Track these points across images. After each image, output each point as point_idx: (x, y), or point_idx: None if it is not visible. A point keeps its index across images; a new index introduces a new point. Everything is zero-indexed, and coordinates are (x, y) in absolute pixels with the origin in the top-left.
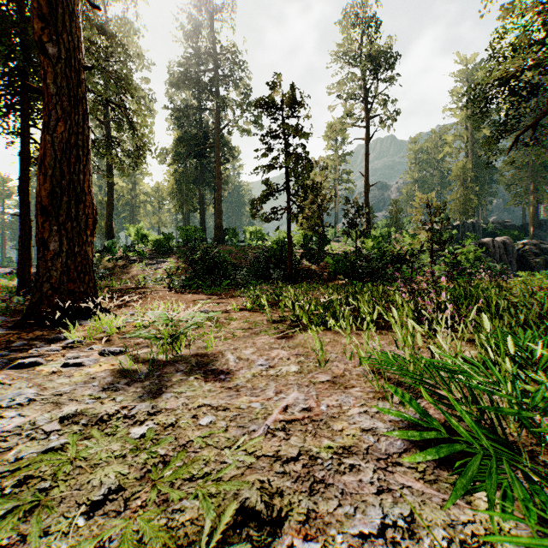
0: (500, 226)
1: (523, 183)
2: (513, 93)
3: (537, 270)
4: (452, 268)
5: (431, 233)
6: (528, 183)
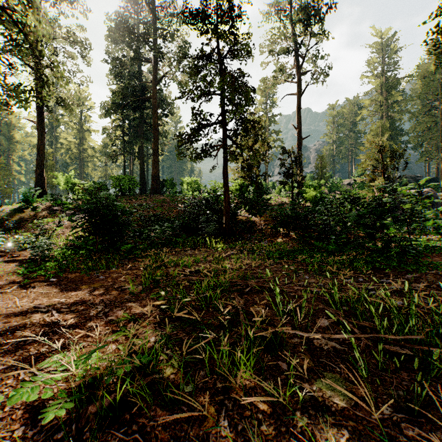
0: (412, 180)
1: (434, 142)
2: None
3: None
4: None
5: (385, 180)
6: (438, 142)
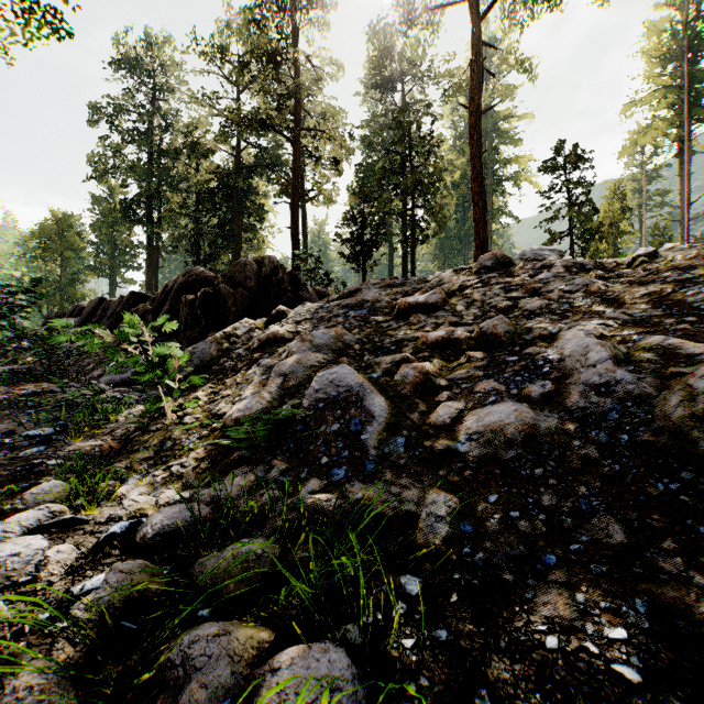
0: None
1: None
2: None
3: None
4: None
5: None
6: None
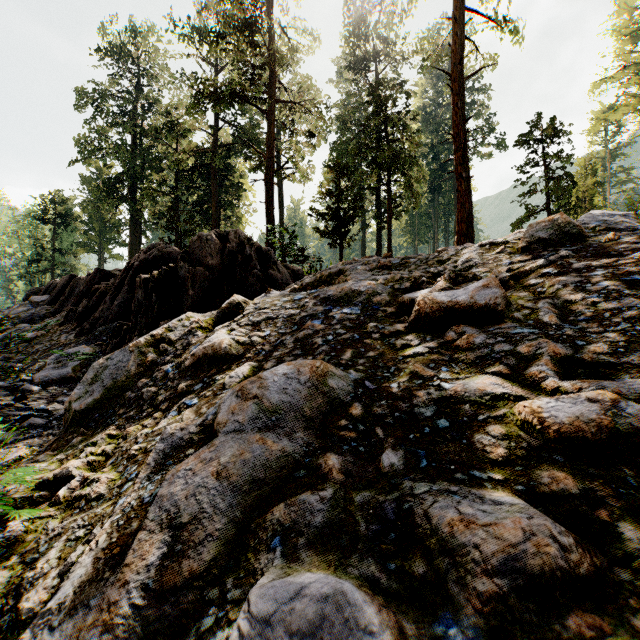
0: None
1: None
2: None
3: None
4: None
5: None
6: None
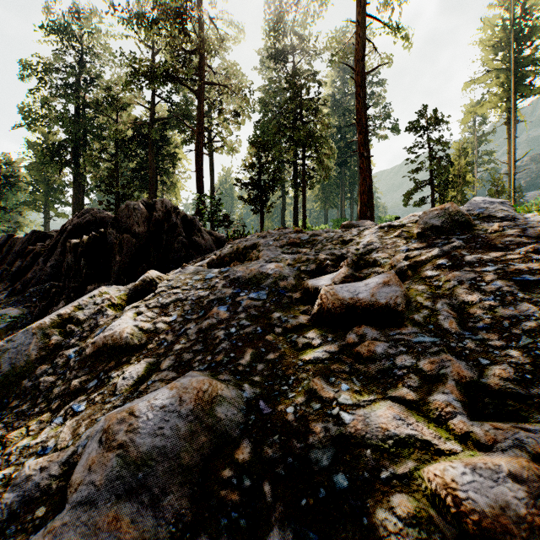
0: None
1: None
2: None
3: None
4: None
5: None
6: None
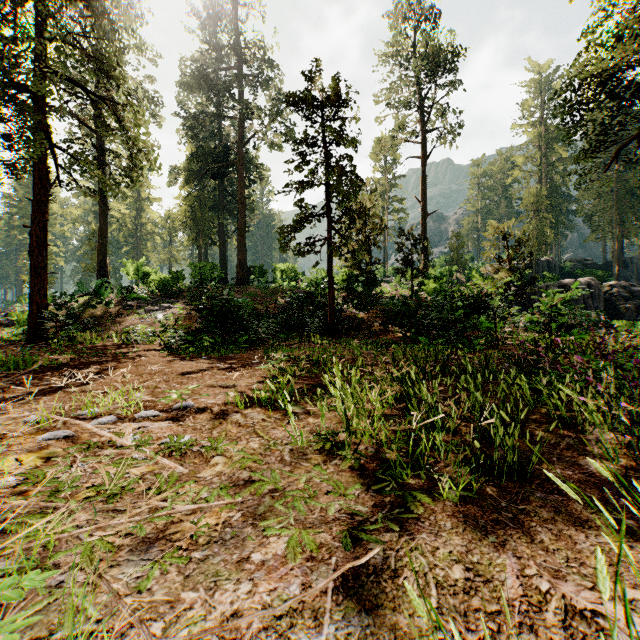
0: (579, 265)
1: (607, 214)
2: (613, 95)
3: (627, 317)
4: (548, 318)
5: (509, 272)
6: (613, 214)
